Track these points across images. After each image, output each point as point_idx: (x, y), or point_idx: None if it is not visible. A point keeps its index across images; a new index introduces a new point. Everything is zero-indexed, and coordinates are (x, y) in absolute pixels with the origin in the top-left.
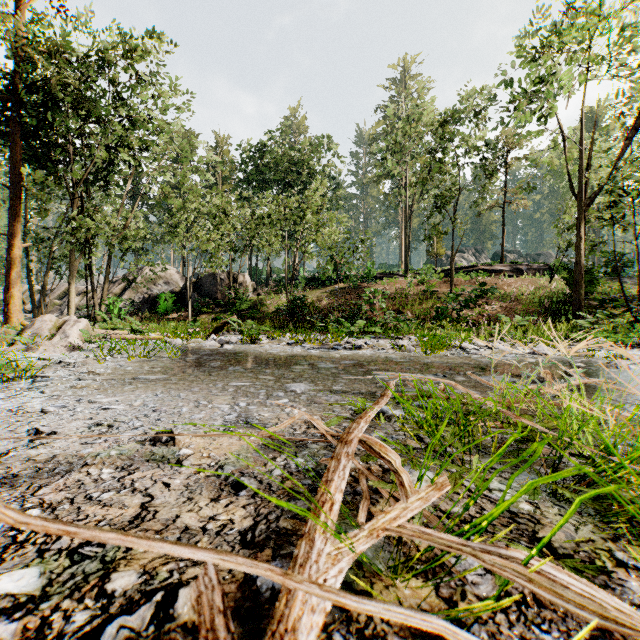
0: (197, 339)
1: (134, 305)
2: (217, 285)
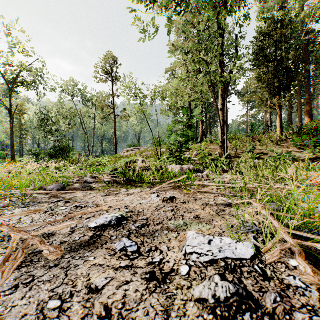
0: None
1: None
2: None
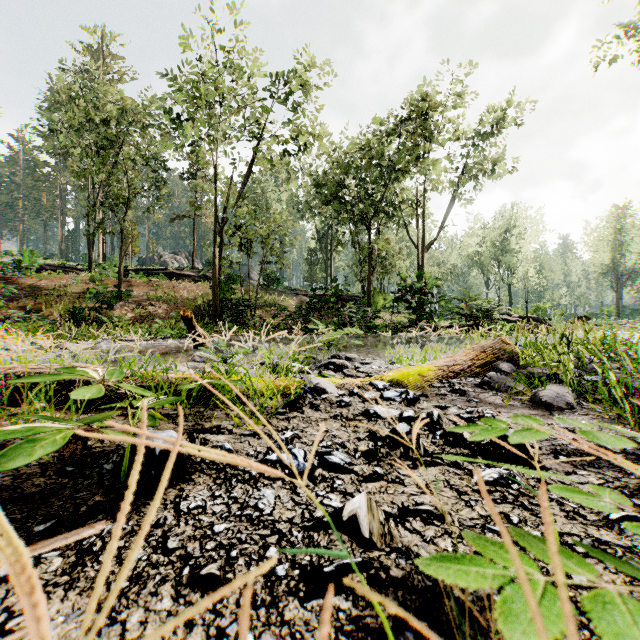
0: None
1: None
2: None
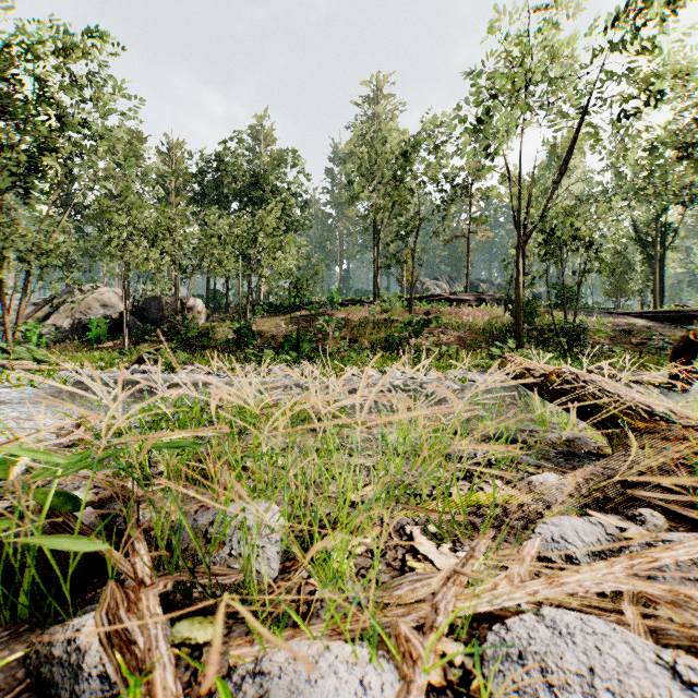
0: (112, 369)
1: (61, 332)
2: (163, 310)
